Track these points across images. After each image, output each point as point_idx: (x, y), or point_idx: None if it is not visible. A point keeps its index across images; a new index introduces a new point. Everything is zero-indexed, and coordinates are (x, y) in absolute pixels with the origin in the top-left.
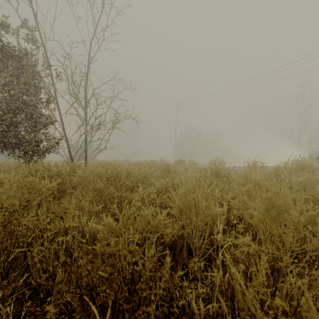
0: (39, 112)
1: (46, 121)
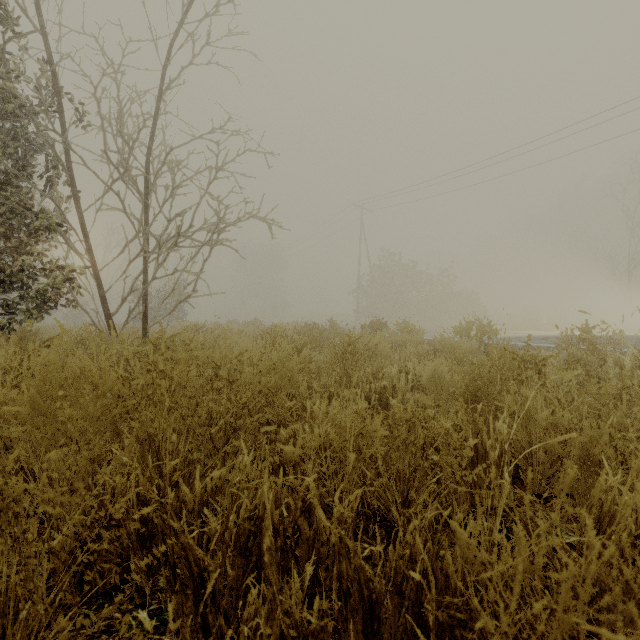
0: (14, 198)
1: (35, 222)
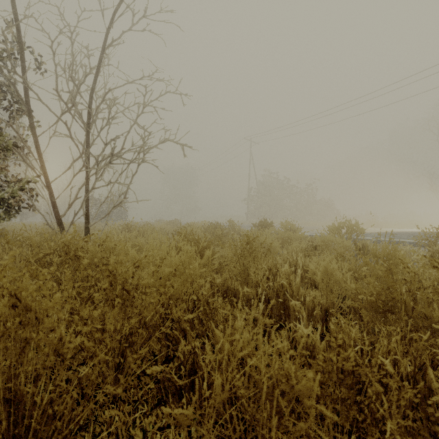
0: None
1: None
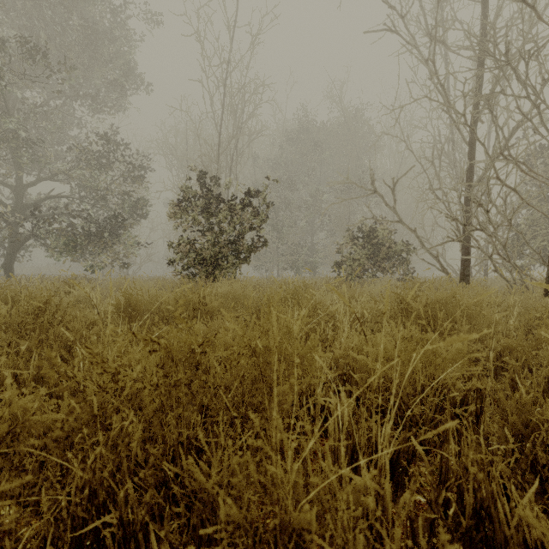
0: None
1: None
